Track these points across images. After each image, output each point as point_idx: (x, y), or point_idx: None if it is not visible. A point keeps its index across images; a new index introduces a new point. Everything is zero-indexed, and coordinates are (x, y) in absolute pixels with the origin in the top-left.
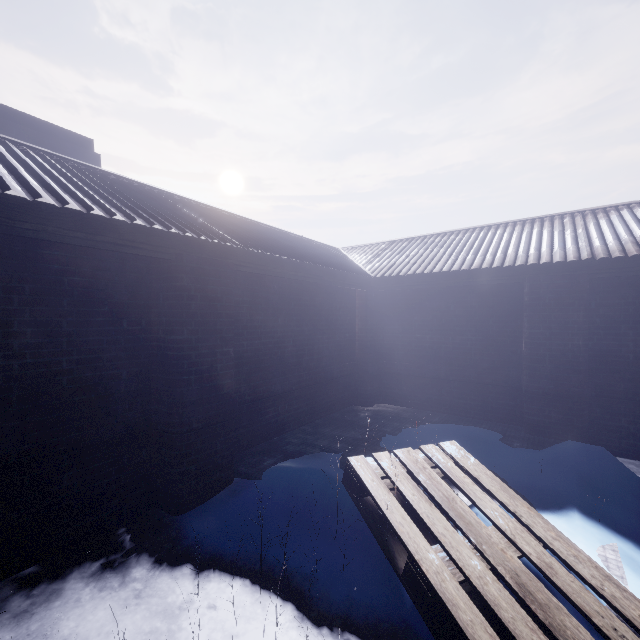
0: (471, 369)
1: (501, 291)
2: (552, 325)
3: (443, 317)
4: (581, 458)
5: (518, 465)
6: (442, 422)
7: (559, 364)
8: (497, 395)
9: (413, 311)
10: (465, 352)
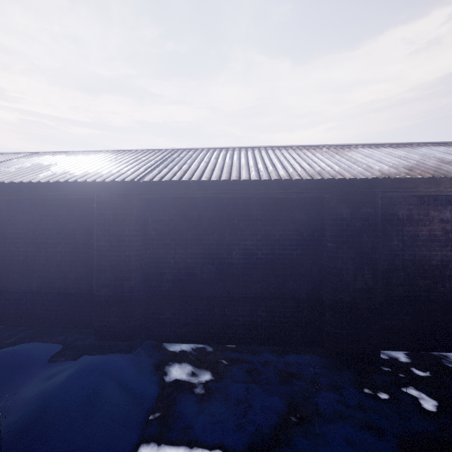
0: (61, 280)
1: (86, 206)
2: (111, 238)
3: (37, 230)
4: (70, 380)
5: (3, 405)
6: (14, 342)
7: (116, 273)
8: (83, 303)
9: (7, 223)
10: (56, 264)
